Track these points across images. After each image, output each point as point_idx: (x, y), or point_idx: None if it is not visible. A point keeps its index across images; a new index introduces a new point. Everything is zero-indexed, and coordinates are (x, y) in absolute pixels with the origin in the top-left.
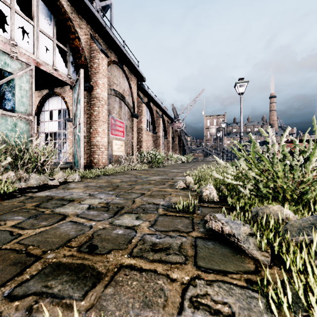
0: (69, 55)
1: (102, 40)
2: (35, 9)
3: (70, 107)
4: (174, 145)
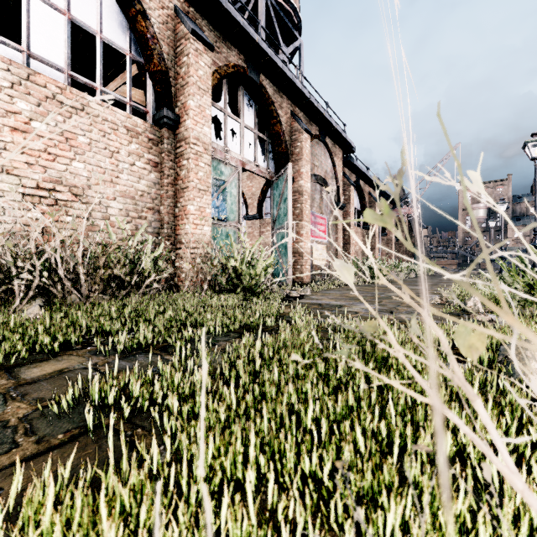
0: (268, 144)
1: (302, 113)
2: (242, 104)
3: (248, 200)
4: (398, 246)
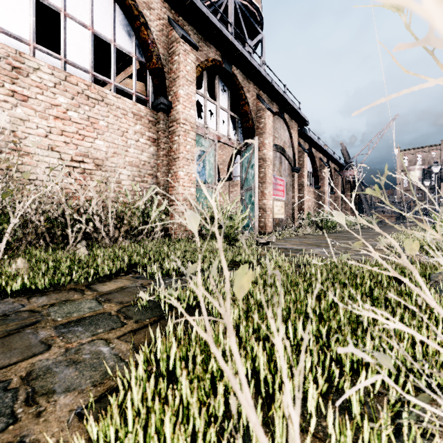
0: (238, 121)
1: (265, 95)
2: (217, 90)
3: (220, 166)
4: (344, 202)
